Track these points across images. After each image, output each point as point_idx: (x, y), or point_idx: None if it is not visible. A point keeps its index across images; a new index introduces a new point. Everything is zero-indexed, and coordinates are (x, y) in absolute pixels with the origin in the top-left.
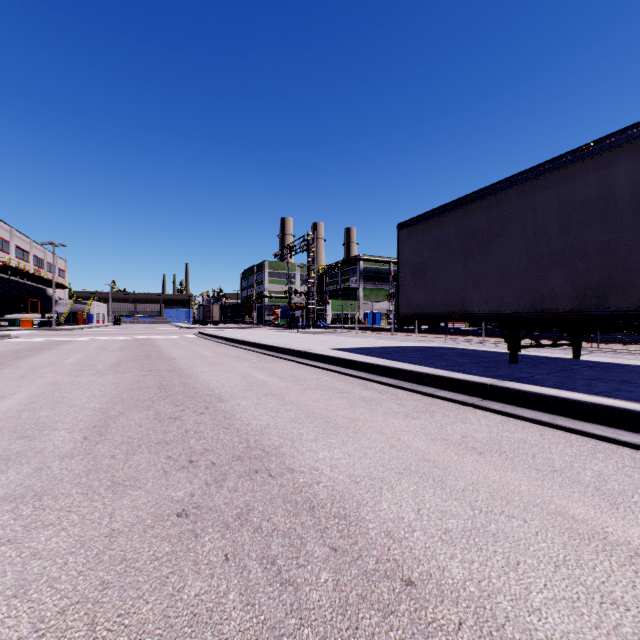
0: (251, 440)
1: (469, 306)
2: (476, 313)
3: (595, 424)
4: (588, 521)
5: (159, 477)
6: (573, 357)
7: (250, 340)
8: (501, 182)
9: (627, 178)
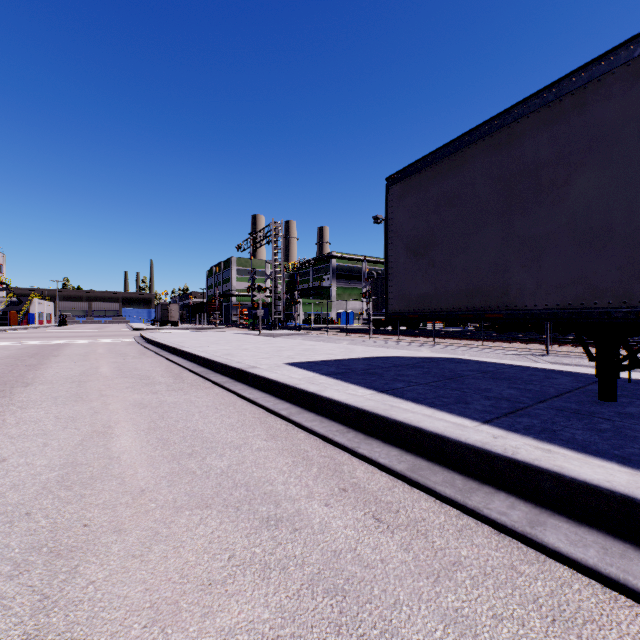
0: None
1: (515, 297)
2: (530, 308)
3: None
4: None
5: None
6: None
7: (183, 347)
8: (585, 68)
9: None
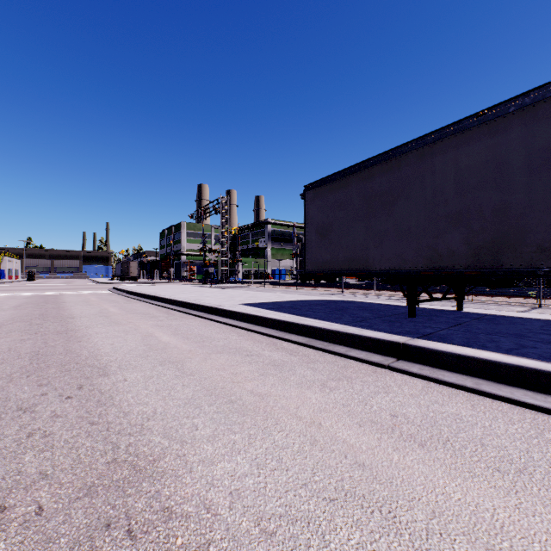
0: (121, 446)
1: (371, 263)
2: (378, 270)
3: (520, 389)
4: None
5: None
6: (457, 309)
7: (162, 295)
8: (401, 146)
9: (520, 143)
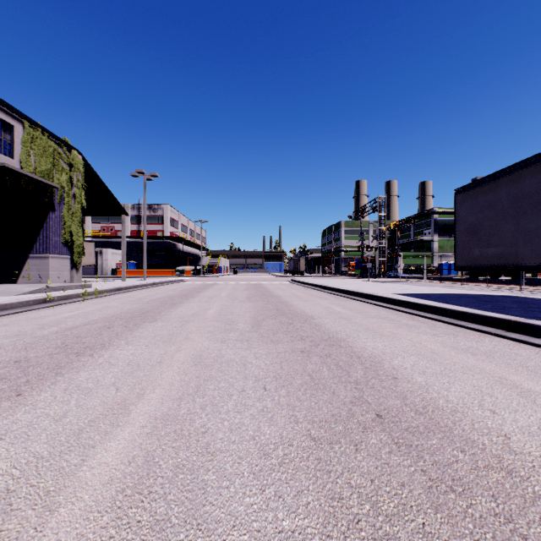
0: (330, 335)
1: (520, 259)
2: (527, 265)
3: None
4: (514, 381)
5: (290, 341)
6: None
7: (329, 286)
8: None
9: None
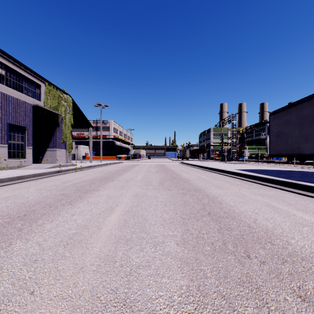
0: (197, 188)
1: (302, 151)
2: (305, 154)
3: None
4: (274, 205)
5: (177, 190)
6: None
7: (201, 165)
8: None
9: None
